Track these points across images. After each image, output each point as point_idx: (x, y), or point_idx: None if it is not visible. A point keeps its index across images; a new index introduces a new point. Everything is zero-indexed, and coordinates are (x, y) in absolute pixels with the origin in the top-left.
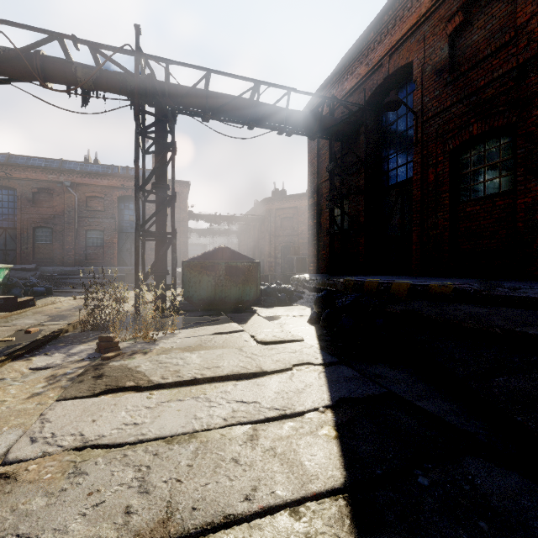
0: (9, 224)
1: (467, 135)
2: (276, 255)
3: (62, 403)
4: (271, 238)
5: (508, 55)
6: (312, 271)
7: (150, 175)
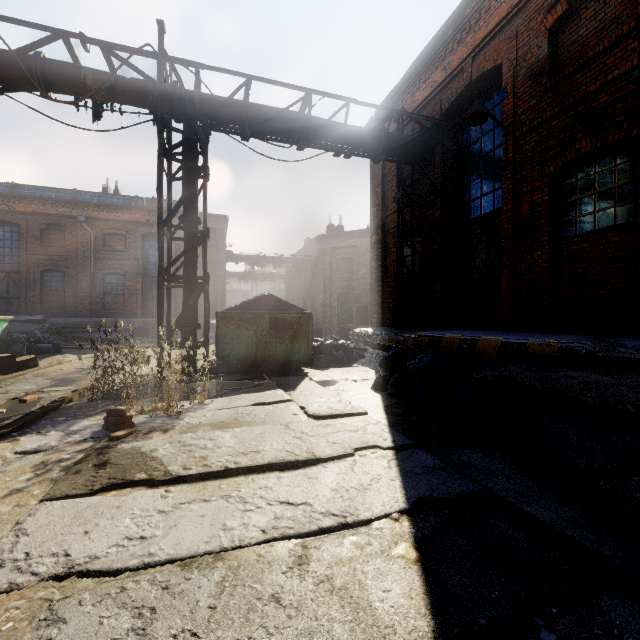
0: (13, 266)
1: (573, 154)
2: (332, 303)
3: (48, 504)
4: (326, 283)
5: (627, 51)
6: (375, 324)
7: (176, 206)
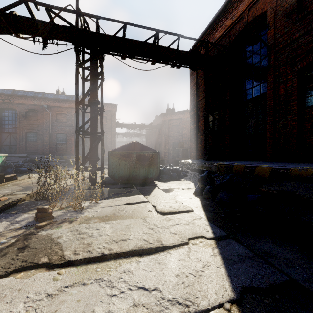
0: (12, 130)
1: None
2: (169, 148)
3: None
4: (166, 137)
5: None
6: (192, 158)
7: (85, 93)
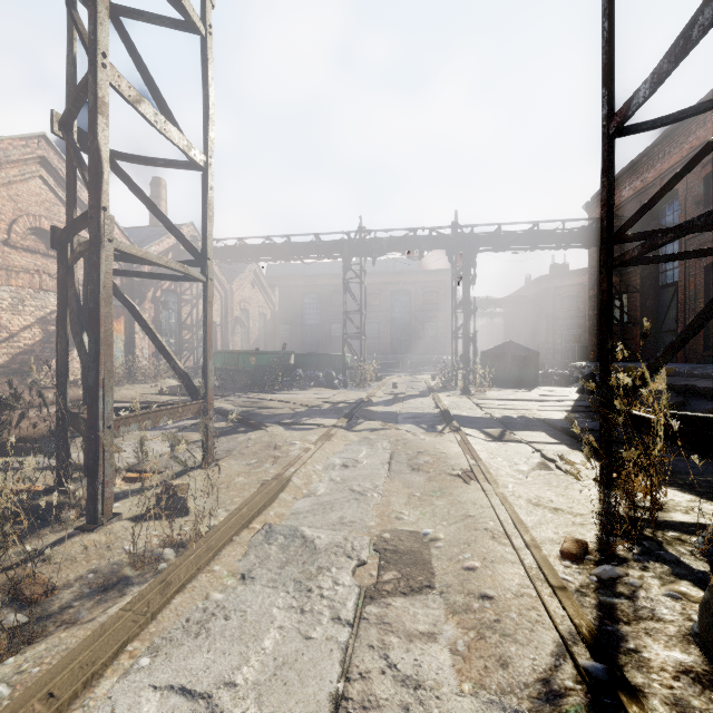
0: (314, 321)
1: None
2: (555, 340)
3: (474, 399)
4: (549, 321)
5: None
6: (592, 360)
7: (462, 299)
